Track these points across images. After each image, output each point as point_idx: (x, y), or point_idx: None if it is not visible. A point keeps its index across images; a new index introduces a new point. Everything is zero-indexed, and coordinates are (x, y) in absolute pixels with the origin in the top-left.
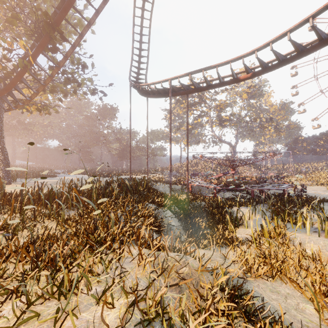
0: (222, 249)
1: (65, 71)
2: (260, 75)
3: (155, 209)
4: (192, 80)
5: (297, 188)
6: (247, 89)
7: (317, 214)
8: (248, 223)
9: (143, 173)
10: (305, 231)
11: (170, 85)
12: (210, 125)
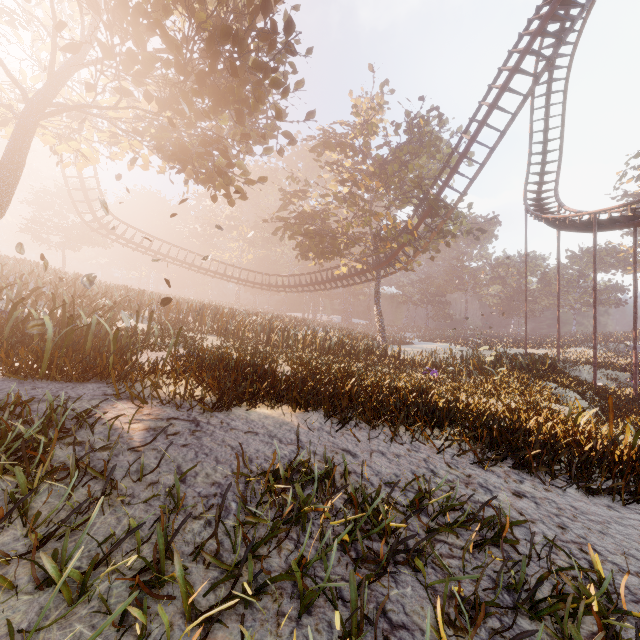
0: None
1: (442, 230)
2: None
3: (555, 389)
4: (635, 212)
5: None
6: None
7: None
8: None
9: (553, 347)
10: None
11: (593, 222)
12: None
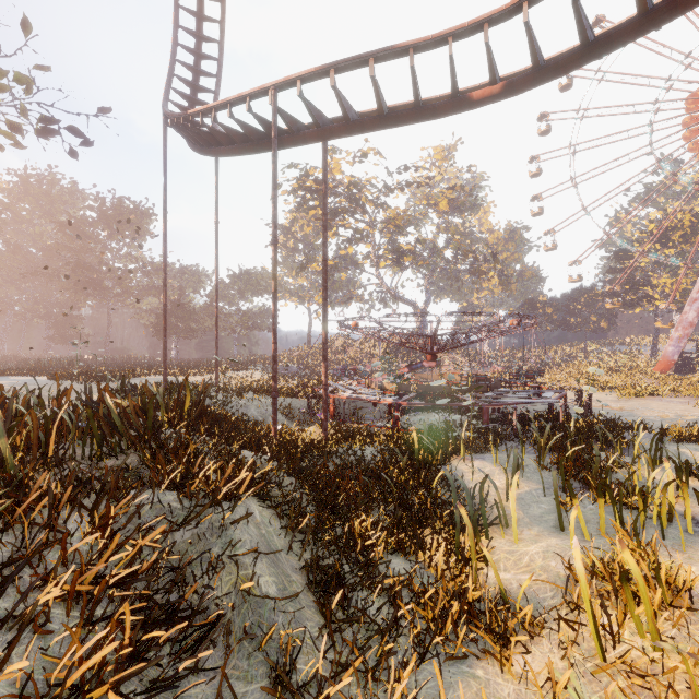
0: (465, 671)
1: None
2: (527, 88)
3: (183, 525)
4: (339, 92)
5: (580, 400)
6: (448, 192)
7: (678, 474)
8: (507, 512)
9: (213, 371)
10: (686, 540)
11: (273, 105)
12: (375, 262)
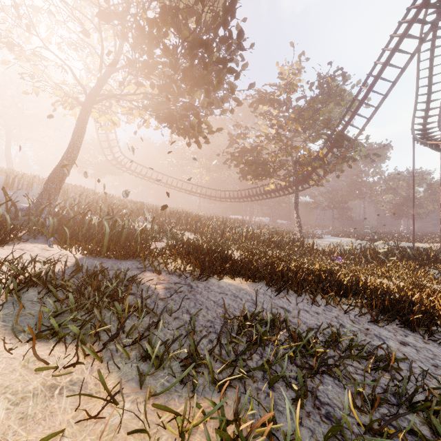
0: None
1: (345, 156)
2: None
3: (437, 274)
4: None
5: None
6: None
7: None
8: None
9: (437, 241)
10: None
11: None
12: None
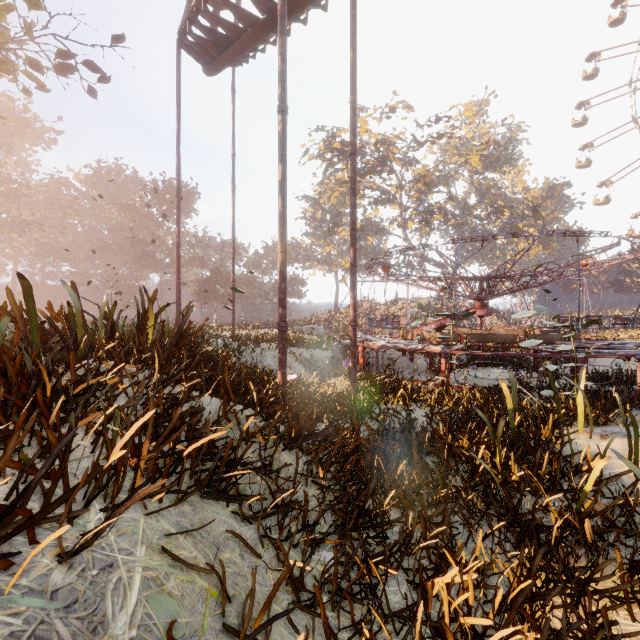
0: None
1: None
2: None
3: None
4: None
5: None
6: (481, 147)
7: None
8: None
9: (241, 328)
10: None
11: None
12: (402, 224)
